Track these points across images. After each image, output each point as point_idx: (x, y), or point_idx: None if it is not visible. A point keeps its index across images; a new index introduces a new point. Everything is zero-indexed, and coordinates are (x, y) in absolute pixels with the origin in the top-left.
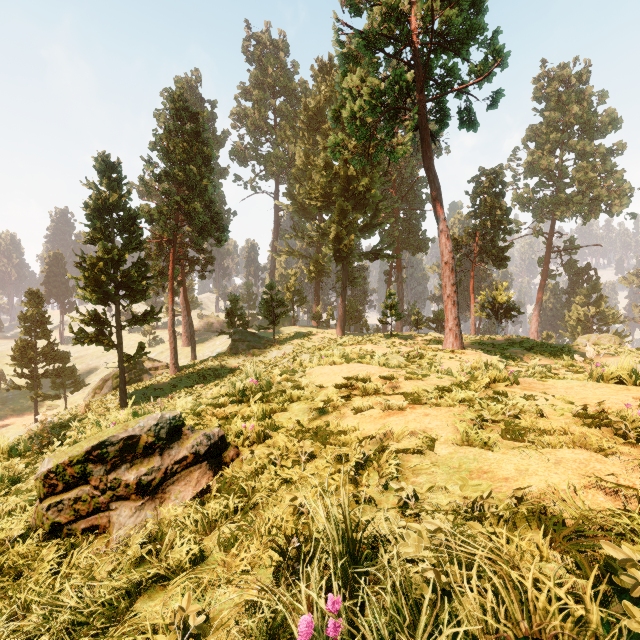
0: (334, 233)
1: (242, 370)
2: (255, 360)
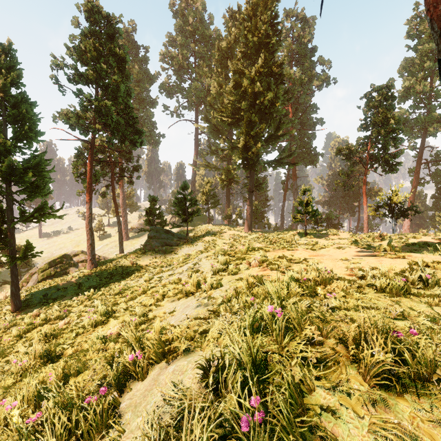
0: (243, 142)
1: (147, 270)
2: (166, 257)
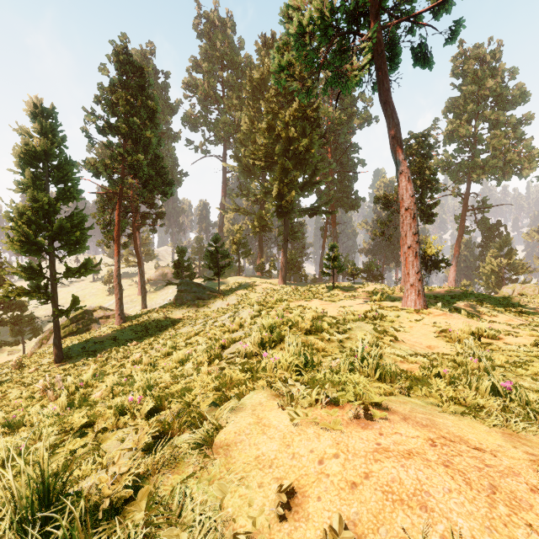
0: (276, 190)
1: (184, 323)
2: (199, 311)
